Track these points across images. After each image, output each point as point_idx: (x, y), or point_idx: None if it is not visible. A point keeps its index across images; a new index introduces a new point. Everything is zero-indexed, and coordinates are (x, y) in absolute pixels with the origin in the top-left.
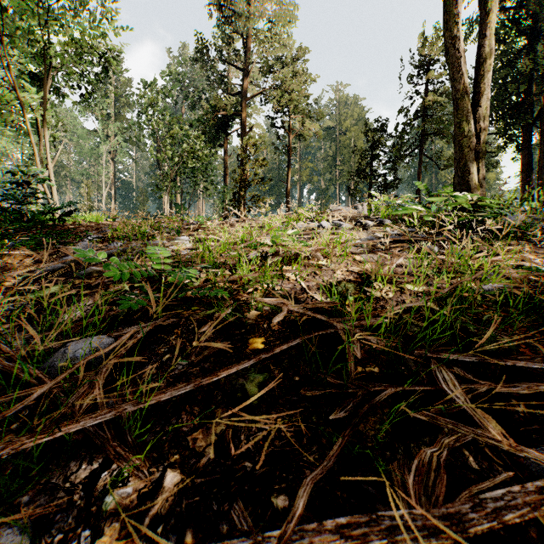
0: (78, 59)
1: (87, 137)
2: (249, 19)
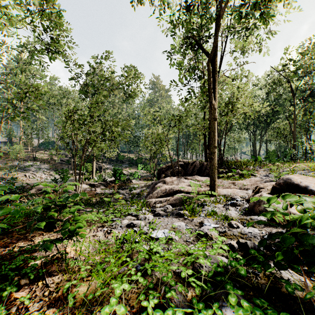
0: None
1: None
2: None
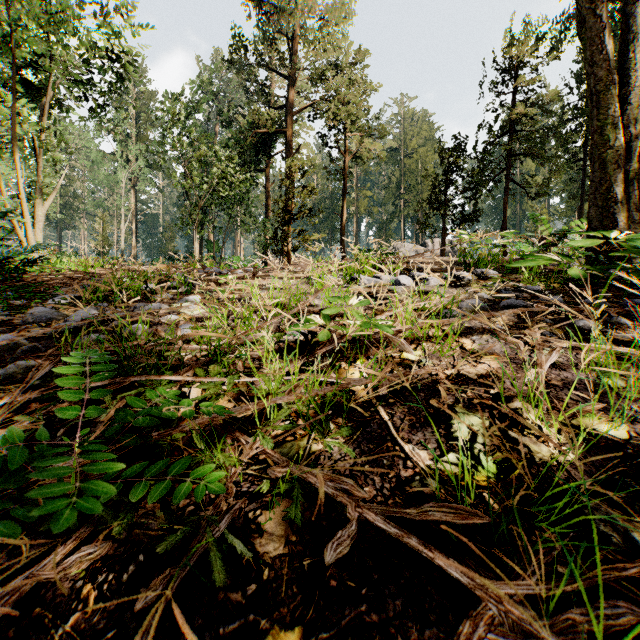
0: (85, 65)
1: (103, 161)
2: (295, 15)
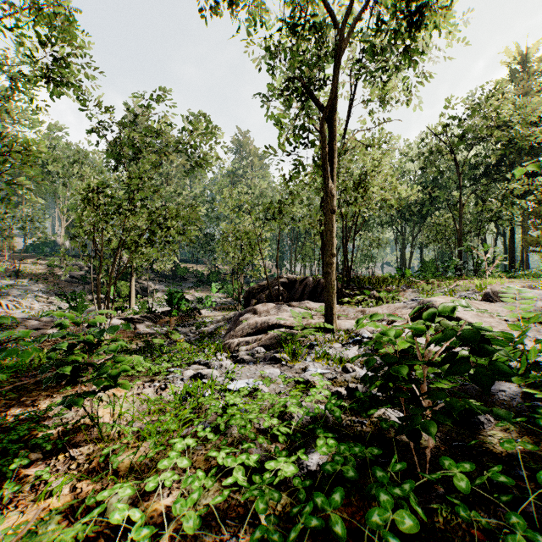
0: None
1: None
2: None
